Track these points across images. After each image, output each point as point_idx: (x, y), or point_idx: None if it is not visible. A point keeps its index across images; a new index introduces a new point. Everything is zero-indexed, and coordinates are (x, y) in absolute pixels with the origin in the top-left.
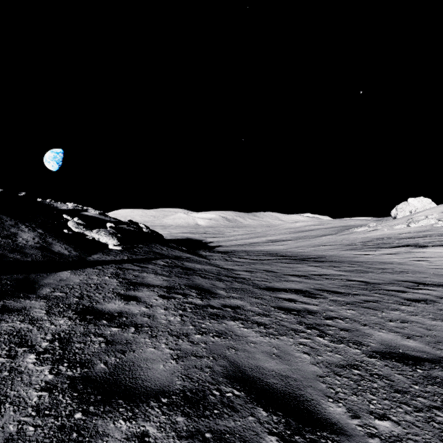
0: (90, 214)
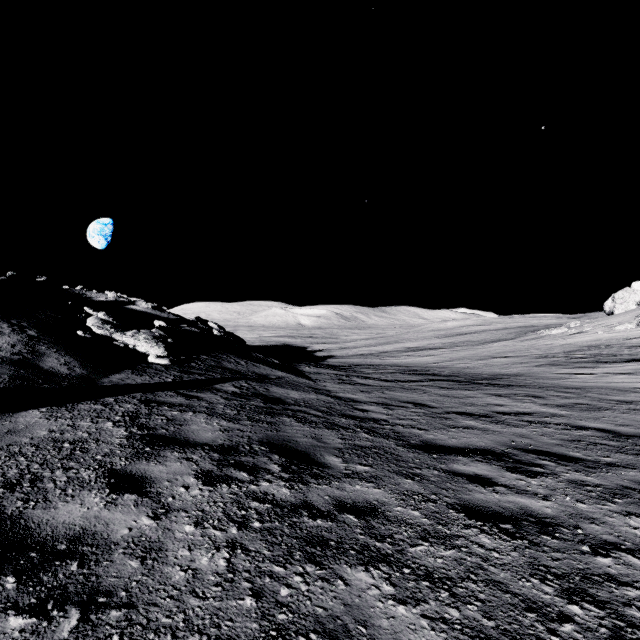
0: (139, 308)
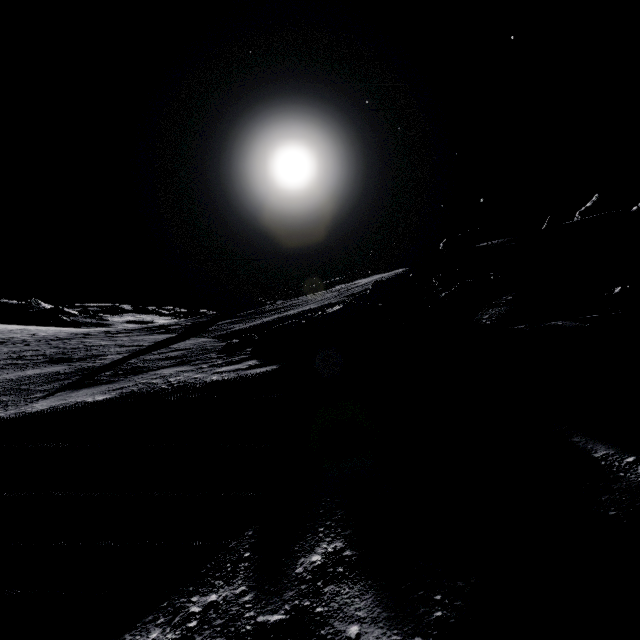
0: None
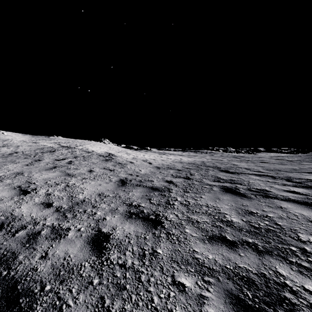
0: None
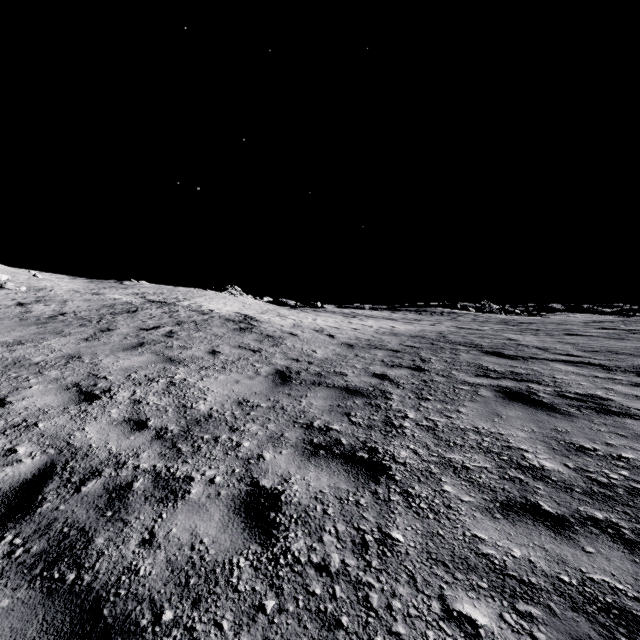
0: None
